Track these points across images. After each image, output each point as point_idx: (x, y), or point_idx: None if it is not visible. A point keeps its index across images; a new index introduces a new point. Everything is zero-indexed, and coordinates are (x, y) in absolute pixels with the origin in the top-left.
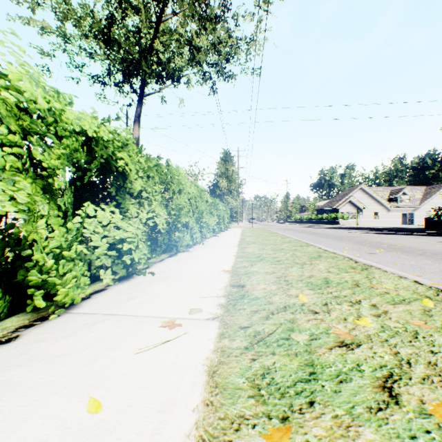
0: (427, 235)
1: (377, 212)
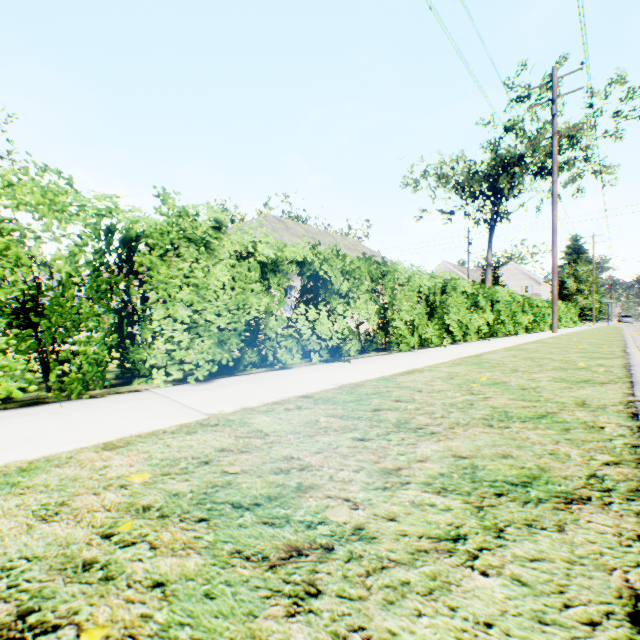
0: None
1: None
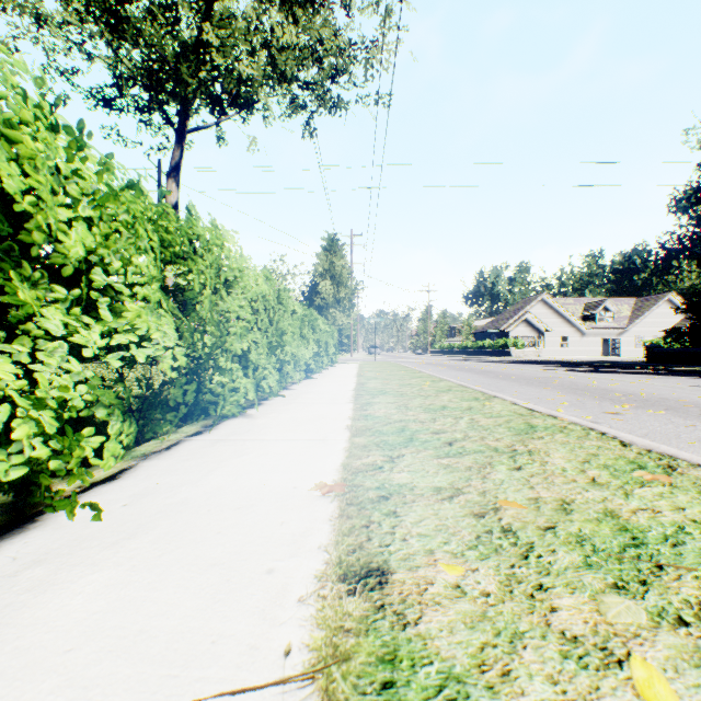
0: (662, 374)
1: (566, 337)
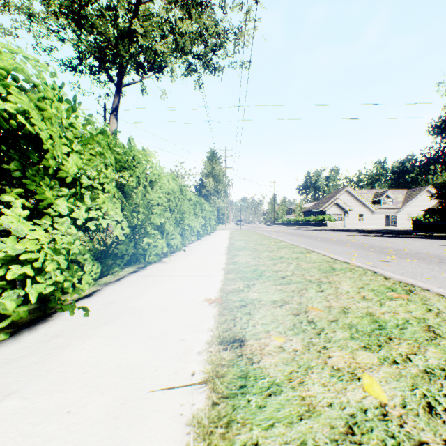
0: (421, 238)
1: (362, 214)
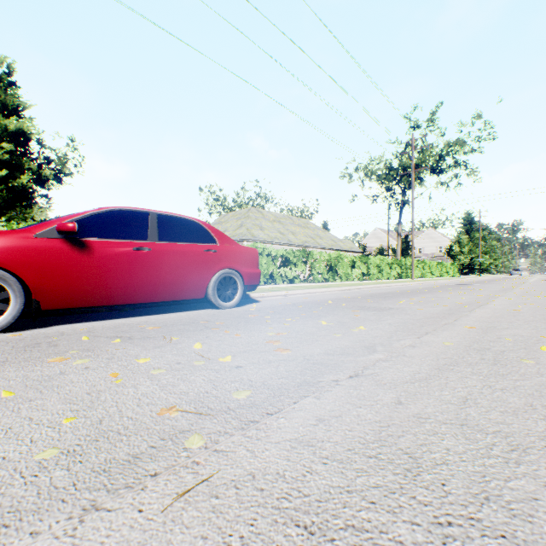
0: None
1: None
